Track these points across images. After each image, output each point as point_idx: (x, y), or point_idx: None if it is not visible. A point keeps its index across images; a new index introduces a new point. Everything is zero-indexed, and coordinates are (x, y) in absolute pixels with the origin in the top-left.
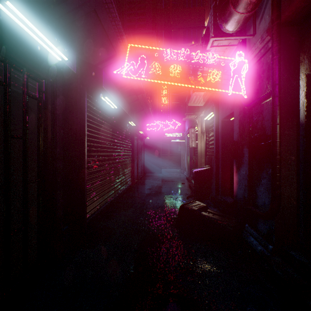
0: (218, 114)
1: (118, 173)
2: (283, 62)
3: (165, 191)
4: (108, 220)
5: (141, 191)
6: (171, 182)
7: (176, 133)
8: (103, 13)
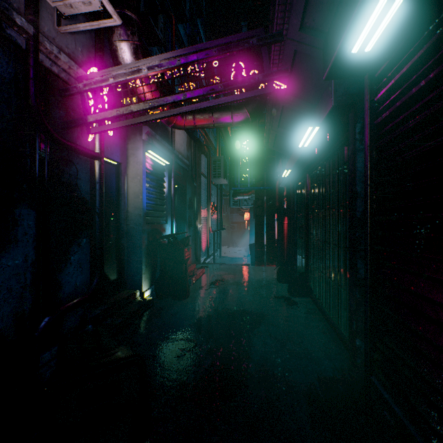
0: None
1: None
2: None
3: None
4: None
5: None
6: None
7: None
8: (293, 20)
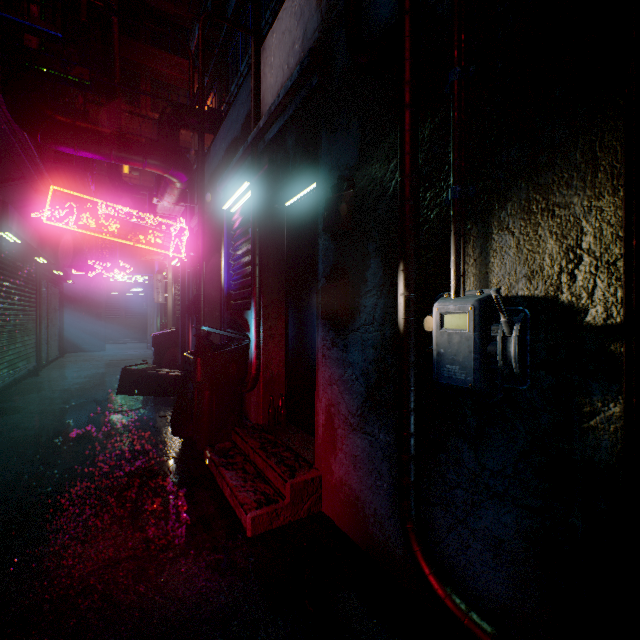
0: (185, 263)
1: (15, 340)
2: (211, 240)
3: (110, 371)
4: (5, 403)
5: (60, 374)
6: (123, 361)
7: (138, 276)
8: (18, 152)
